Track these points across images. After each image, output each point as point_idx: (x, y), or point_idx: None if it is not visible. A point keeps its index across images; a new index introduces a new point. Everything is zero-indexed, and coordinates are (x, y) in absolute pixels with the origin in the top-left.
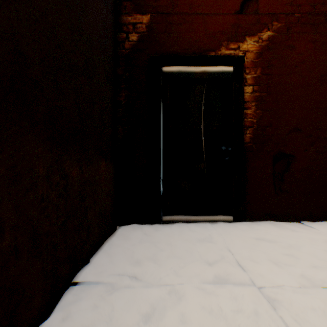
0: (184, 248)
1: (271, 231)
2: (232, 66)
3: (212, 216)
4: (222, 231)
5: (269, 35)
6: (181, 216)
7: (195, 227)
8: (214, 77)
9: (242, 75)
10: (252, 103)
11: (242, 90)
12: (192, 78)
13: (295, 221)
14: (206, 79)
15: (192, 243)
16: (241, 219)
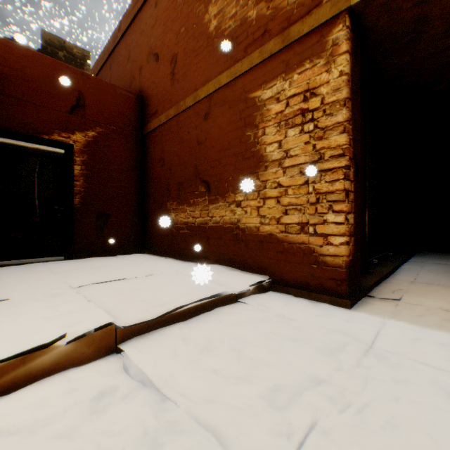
0: (13, 271)
1: (89, 260)
2: (65, 149)
3: (46, 258)
4: (51, 264)
5: (94, 134)
6: (15, 260)
7: (28, 265)
8: (48, 154)
9: (73, 157)
10: (81, 178)
11: (73, 168)
12: (27, 151)
13: (112, 256)
14: (40, 154)
15: (21, 270)
16: (72, 258)
